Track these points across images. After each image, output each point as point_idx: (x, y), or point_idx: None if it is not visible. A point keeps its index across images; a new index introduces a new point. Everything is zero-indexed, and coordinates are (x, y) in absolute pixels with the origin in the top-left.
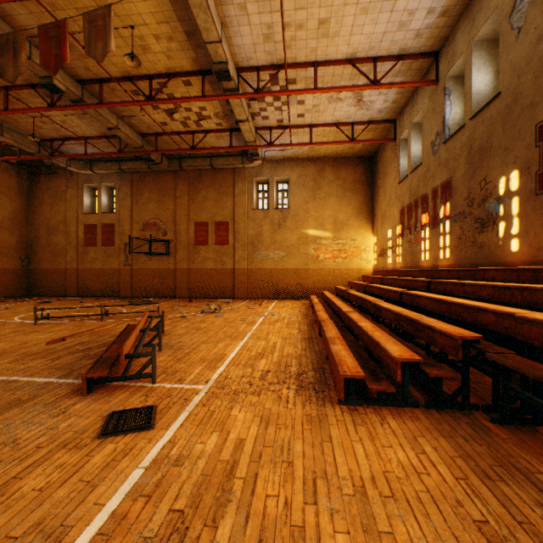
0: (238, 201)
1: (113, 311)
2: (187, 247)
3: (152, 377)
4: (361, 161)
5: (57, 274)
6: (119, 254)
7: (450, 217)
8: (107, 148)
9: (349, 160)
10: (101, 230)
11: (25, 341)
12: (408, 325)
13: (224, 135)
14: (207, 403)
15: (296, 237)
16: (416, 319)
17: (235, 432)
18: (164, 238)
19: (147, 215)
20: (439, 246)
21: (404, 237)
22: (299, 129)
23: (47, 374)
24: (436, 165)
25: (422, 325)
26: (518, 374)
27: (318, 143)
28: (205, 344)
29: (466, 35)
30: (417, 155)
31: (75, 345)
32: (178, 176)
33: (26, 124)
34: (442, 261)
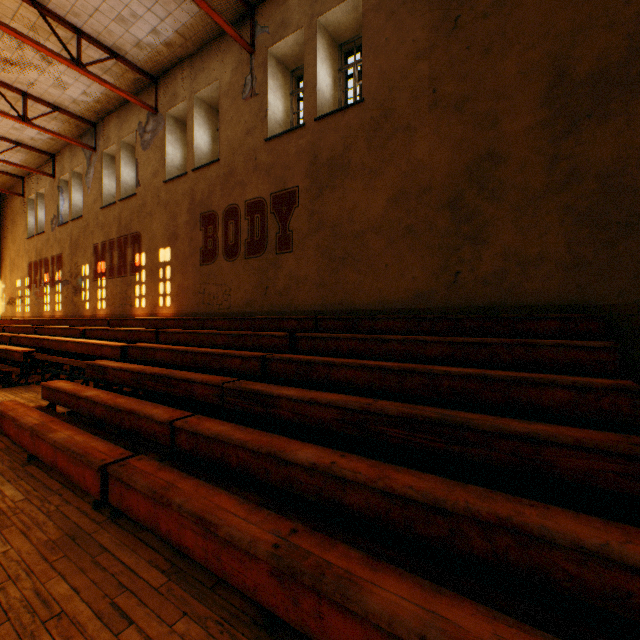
0: None
1: None
2: None
3: None
4: None
5: None
6: None
7: (63, 282)
8: None
9: None
10: None
11: None
12: (5, 353)
13: None
14: None
15: None
16: (8, 348)
17: None
18: None
19: None
20: (57, 301)
21: (33, 289)
22: None
23: None
24: (55, 240)
25: (11, 351)
26: (77, 372)
27: None
28: None
29: (70, 163)
30: (44, 221)
31: None
32: None
33: None
34: (58, 313)
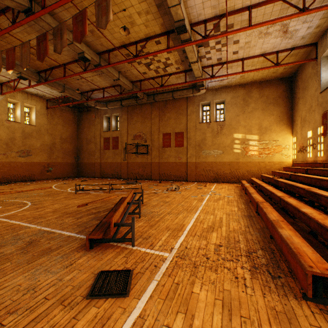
0: (190, 118)
1: (116, 187)
2: (158, 149)
3: (131, 242)
4: (282, 81)
5: (91, 165)
6: (120, 154)
7: None
8: (114, 93)
9: (271, 82)
10: (111, 140)
11: (68, 204)
12: None
13: (181, 75)
14: (172, 273)
15: (230, 140)
16: None
17: (199, 317)
18: (145, 144)
19: (135, 131)
20: None
21: (326, 135)
22: (233, 63)
23: (71, 229)
24: None
25: None
26: None
27: (248, 71)
28: (169, 215)
29: None
30: None
31: (91, 209)
32: (153, 105)
33: (75, 84)
34: None
